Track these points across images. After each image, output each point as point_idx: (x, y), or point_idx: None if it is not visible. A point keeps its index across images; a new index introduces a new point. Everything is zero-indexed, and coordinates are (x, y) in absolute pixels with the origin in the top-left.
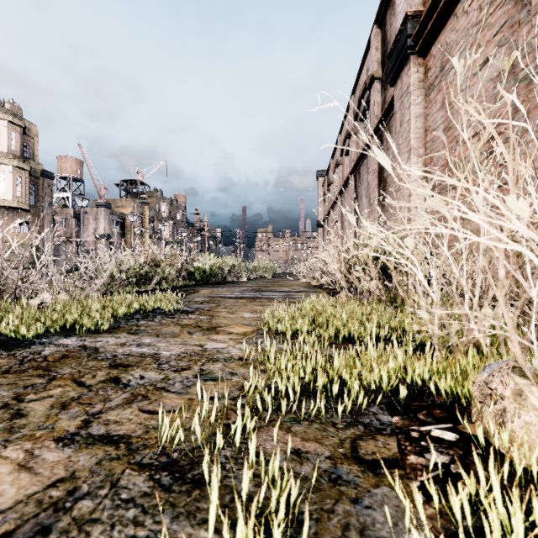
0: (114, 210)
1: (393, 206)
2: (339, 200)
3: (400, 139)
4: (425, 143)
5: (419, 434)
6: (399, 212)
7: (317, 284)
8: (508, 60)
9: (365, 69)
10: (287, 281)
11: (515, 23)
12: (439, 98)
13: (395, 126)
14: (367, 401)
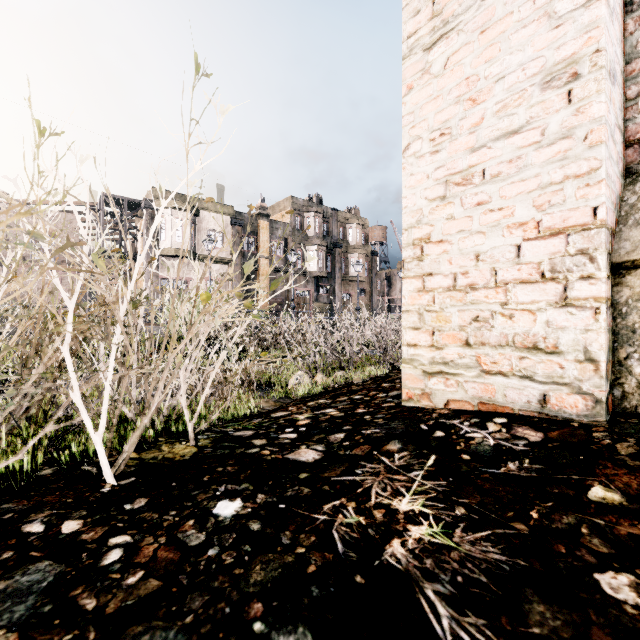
0: None
1: None
2: None
3: None
4: None
5: None
6: None
7: None
8: None
9: None
10: None
11: None
12: None
13: None
14: None
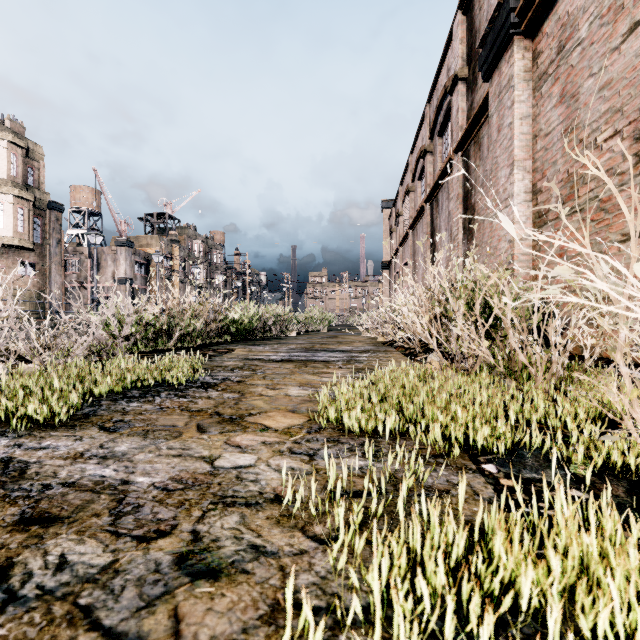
0: (137, 249)
1: (485, 240)
2: (410, 235)
3: (498, 150)
4: (534, 153)
5: None
6: (497, 246)
7: (385, 340)
8: None
9: (445, 69)
10: (347, 336)
11: None
12: (555, 90)
13: (490, 134)
14: None
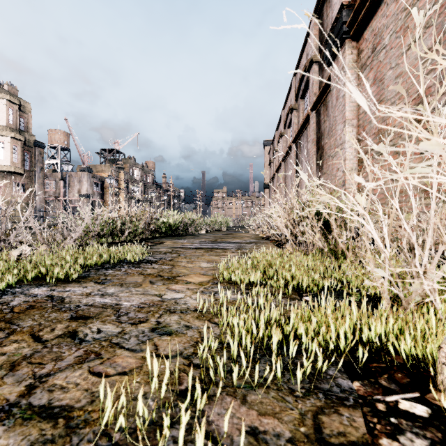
0: (95, 174)
1: (330, 169)
2: (282, 165)
3: (336, 112)
4: (358, 115)
5: (385, 406)
6: (335, 174)
7: (264, 236)
8: (435, 39)
9: (305, 54)
10: (239, 233)
11: (442, 6)
12: (371, 76)
13: (332, 101)
14: (323, 361)
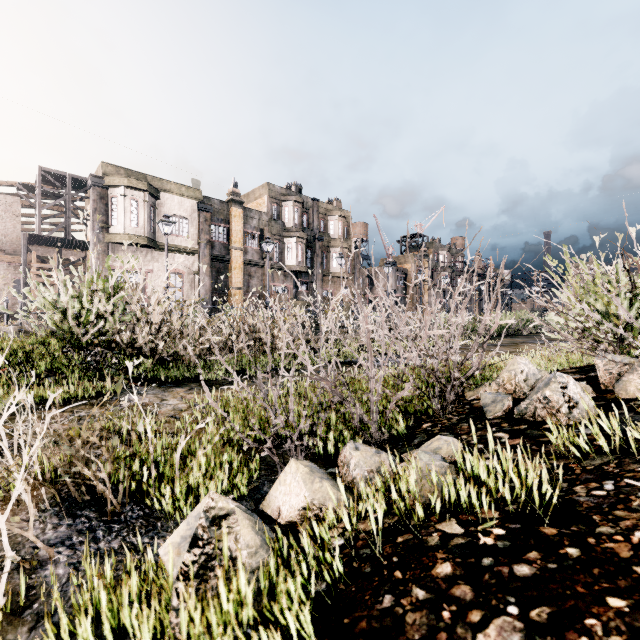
0: (399, 267)
1: None
2: None
3: None
4: None
5: None
6: None
7: None
8: None
9: None
10: None
11: None
12: None
13: None
14: None
